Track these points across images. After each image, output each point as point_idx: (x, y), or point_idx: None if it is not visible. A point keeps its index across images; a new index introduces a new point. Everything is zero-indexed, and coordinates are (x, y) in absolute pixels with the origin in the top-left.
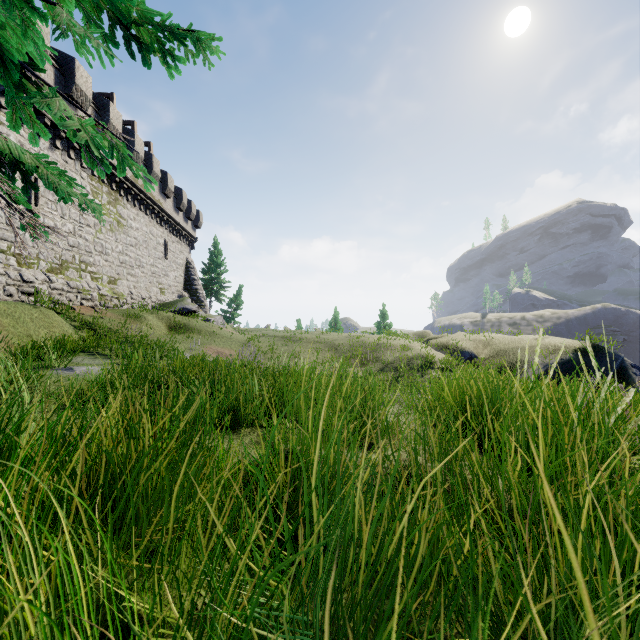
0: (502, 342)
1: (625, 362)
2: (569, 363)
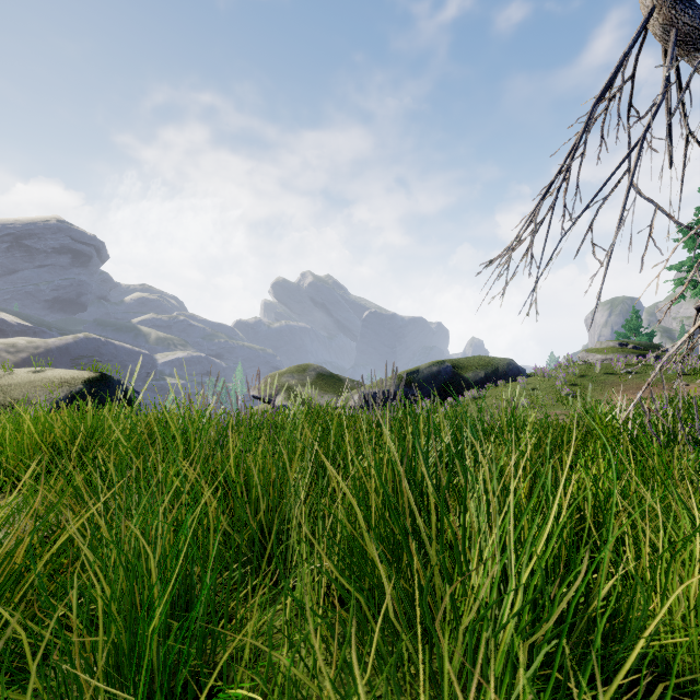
0: None
1: (128, 388)
2: (80, 395)
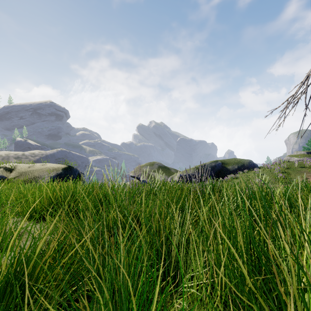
0: (23, 168)
1: (79, 172)
2: (61, 175)
